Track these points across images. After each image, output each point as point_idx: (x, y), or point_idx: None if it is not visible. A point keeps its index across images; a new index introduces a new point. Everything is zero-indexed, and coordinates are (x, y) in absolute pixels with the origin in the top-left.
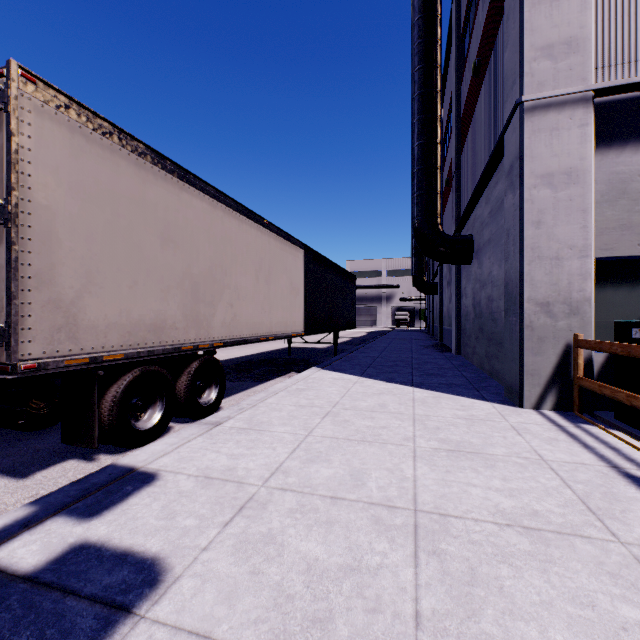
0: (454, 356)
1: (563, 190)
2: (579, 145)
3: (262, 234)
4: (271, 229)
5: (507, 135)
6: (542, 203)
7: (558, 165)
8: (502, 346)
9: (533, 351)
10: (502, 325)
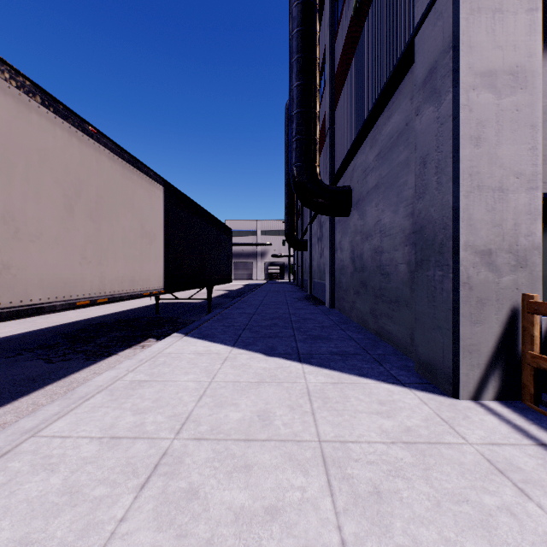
0: (329, 310)
1: (508, 96)
2: (527, 36)
3: (82, 144)
4: (102, 142)
5: (422, 33)
6: (483, 112)
7: (502, 61)
8: (400, 305)
9: (471, 318)
10: (400, 280)
